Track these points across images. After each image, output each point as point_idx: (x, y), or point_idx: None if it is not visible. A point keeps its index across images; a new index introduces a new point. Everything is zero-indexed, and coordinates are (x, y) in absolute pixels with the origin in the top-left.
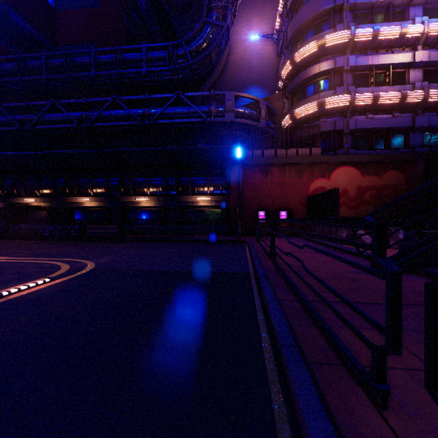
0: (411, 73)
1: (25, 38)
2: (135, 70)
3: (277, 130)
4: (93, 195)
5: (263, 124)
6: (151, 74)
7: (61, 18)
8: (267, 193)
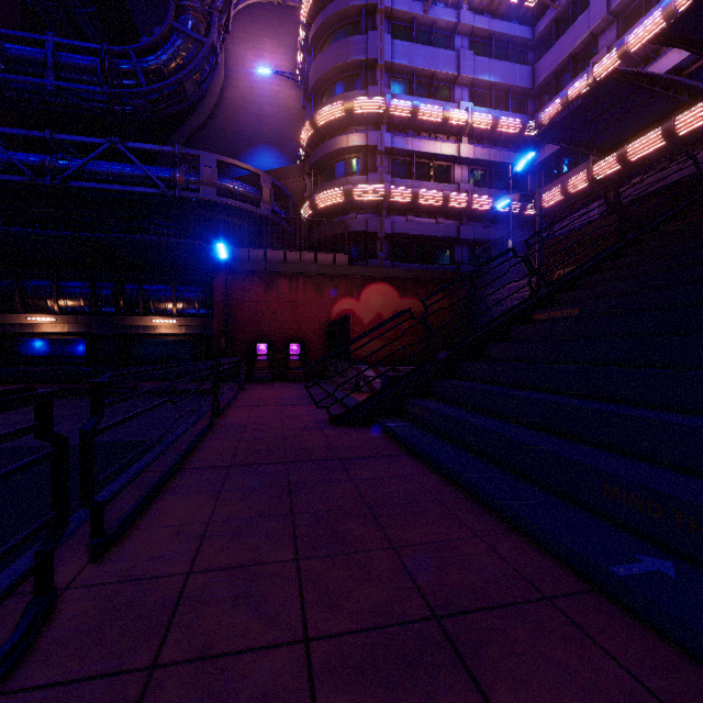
0: (457, 170)
1: None
2: (29, 78)
3: (293, 221)
4: None
5: (267, 210)
6: (67, 93)
7: None
8: (271, 316)
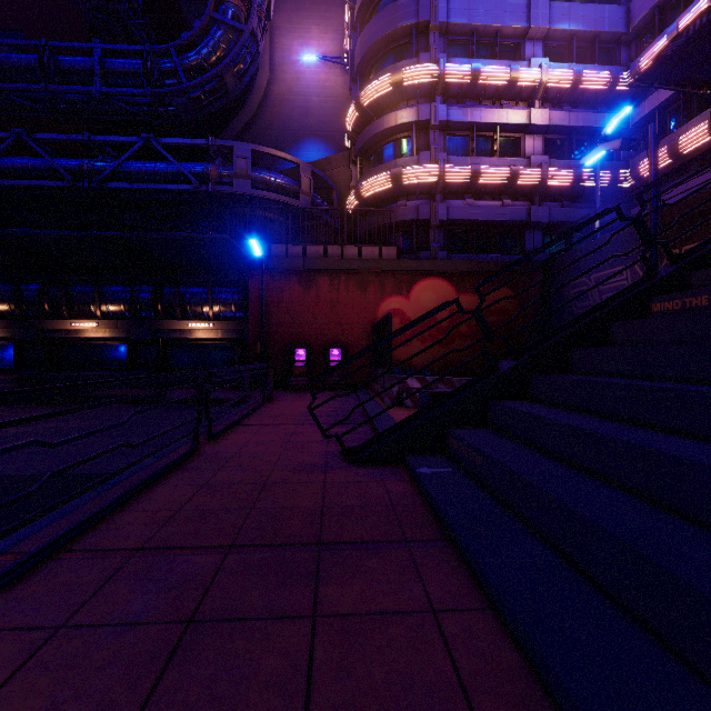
0: (528, 141)
1: None
2: (79, 88)
3: (336, 214)
4: None
5: (306, 202)
6: (115, 99)
7: None
8: (310, 318)
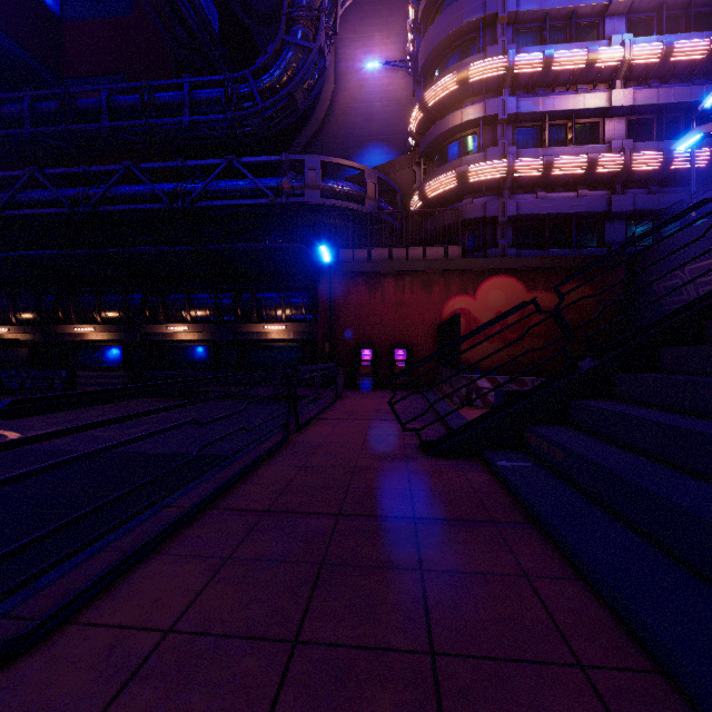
0: (608, 125)
1: (8, 67)
2: (172, 119)
3: (400, 216)
4: (101, 322)
5: (371, 207)
6: (200, 126)
7: (70, 34)
8: (376, 319)
